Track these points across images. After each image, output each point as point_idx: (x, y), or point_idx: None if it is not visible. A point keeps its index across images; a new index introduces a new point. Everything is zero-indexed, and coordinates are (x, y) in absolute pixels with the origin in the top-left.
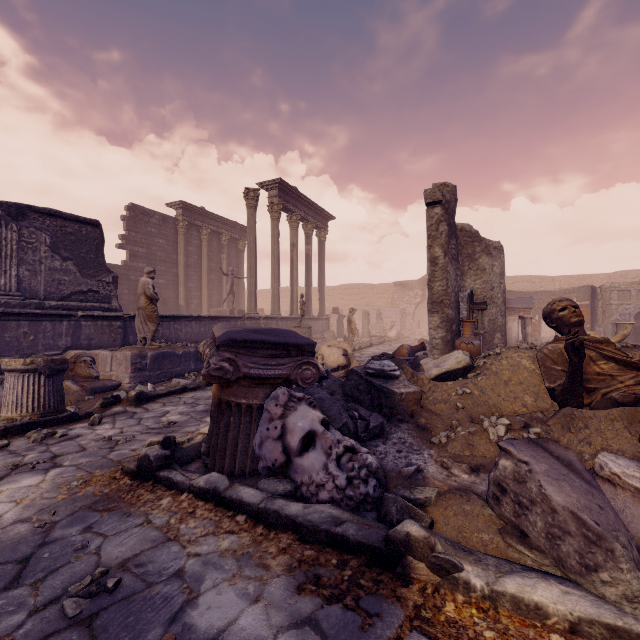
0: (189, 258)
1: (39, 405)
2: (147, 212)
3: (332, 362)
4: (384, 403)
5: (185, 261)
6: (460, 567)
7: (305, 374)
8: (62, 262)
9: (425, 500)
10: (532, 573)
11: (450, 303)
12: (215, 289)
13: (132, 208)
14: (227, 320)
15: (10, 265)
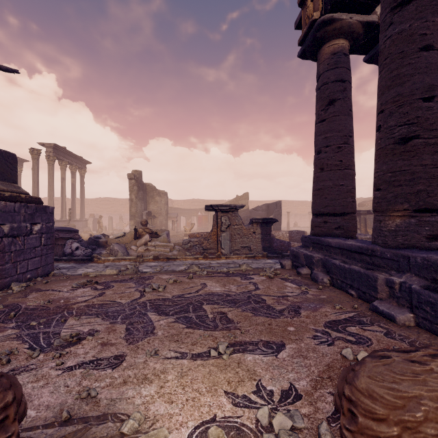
0: None
1: None
2: None
3: (85, 238)
4: (98, 244)
5: None
6: (101, 258)
7: (76, 237)
8: None
9: (100, 255)
10: (111, 257)
11: (138, 216)
12: None
13: None
14: None
15: None
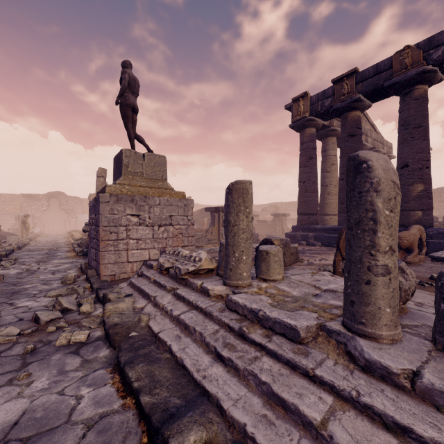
0: None
1: None
2: None
3: (78, 237)
4: None
5: None
6: None
7: None
8: None
9: None
10: None
11: None
12: None
13: None
14: None
15: None
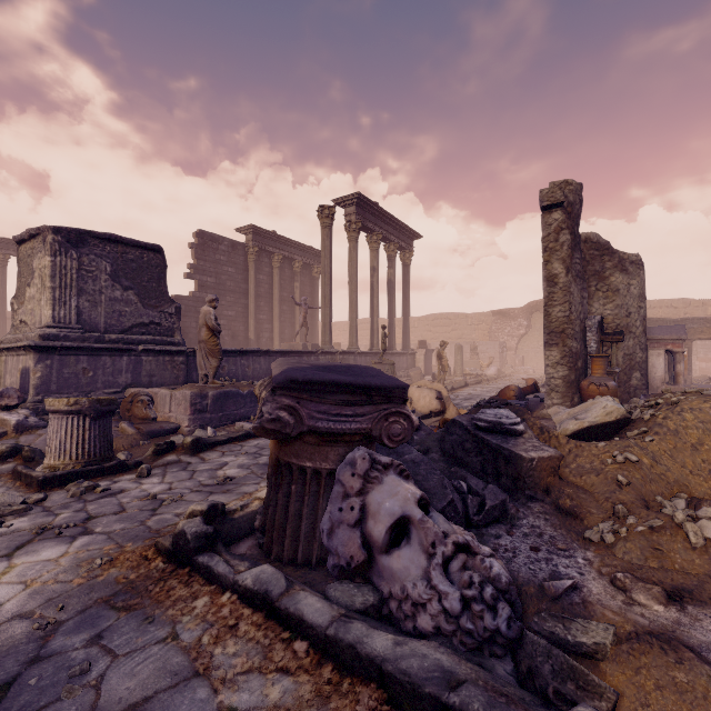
0: (260, 287)
1: (83, 452)
2: (216, 238)
3: (423, 407)
4: (503, 470)
5: (255, 291)
6: None
7: (393, 429)
8: (123, 292)
9: (595, 648)
10: None
11: (574, 333)
12: (287, 321)
13: (200, 235)
14: (299, 355)
15: (70, 296)
